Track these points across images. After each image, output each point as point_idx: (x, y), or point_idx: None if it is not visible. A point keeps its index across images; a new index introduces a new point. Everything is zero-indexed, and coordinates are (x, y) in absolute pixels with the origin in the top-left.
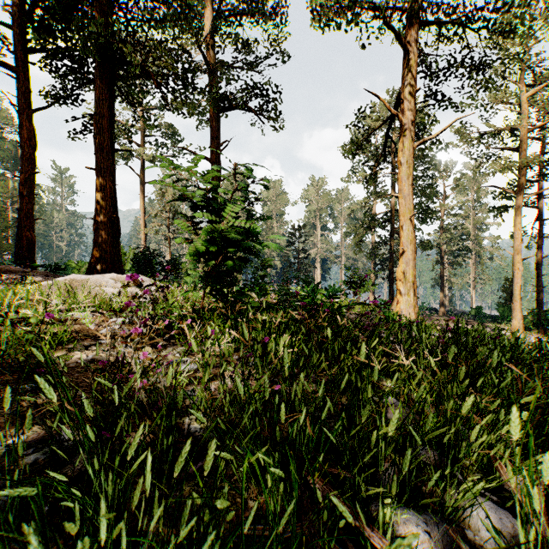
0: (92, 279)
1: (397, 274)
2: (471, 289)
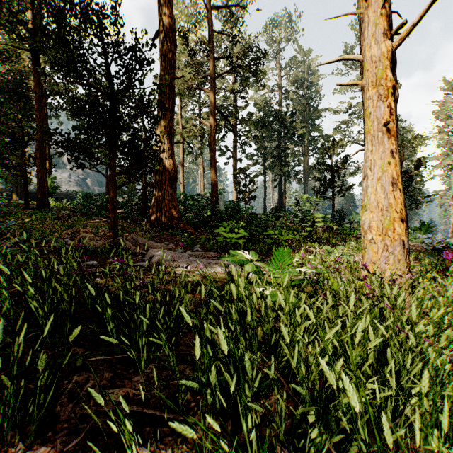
0: None
1: None
2: None
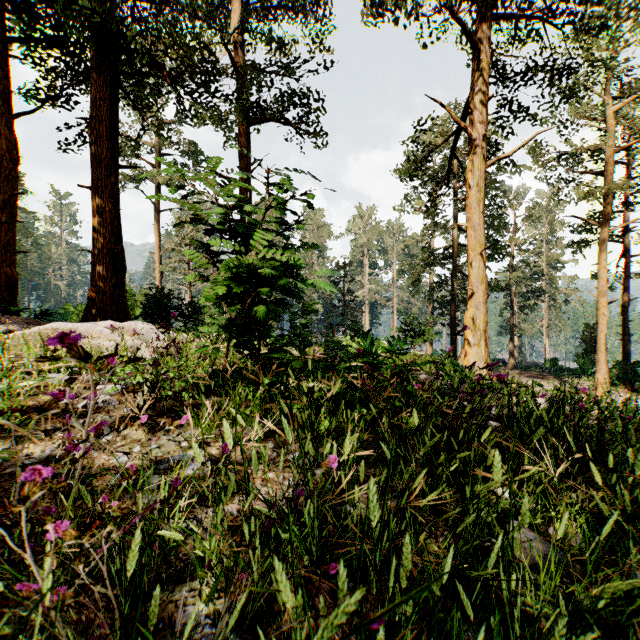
0: (81, 328)
1: (465, 321)
2: (544, 337)
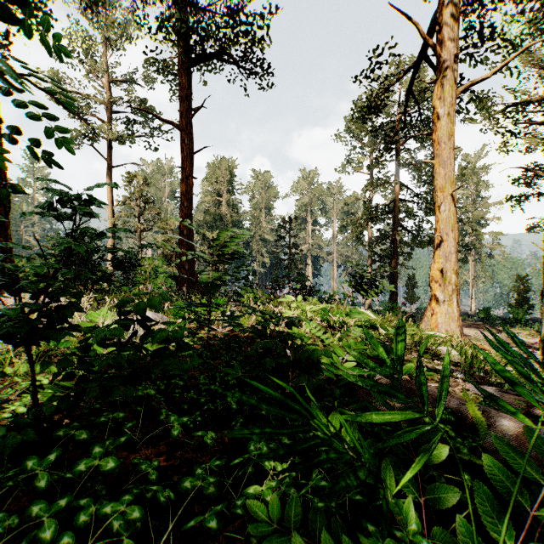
0: None
1: (432, 273)
2: (470, 288)
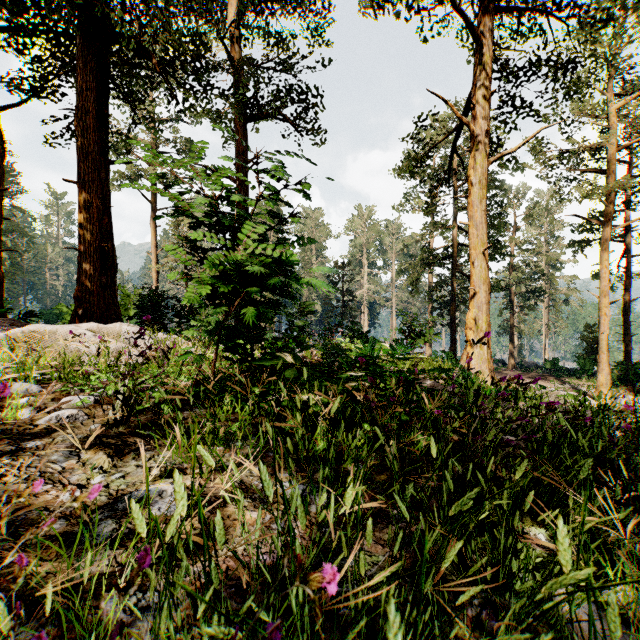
0: (60, 330)
1: (467, 322)
2: (543, 337)
